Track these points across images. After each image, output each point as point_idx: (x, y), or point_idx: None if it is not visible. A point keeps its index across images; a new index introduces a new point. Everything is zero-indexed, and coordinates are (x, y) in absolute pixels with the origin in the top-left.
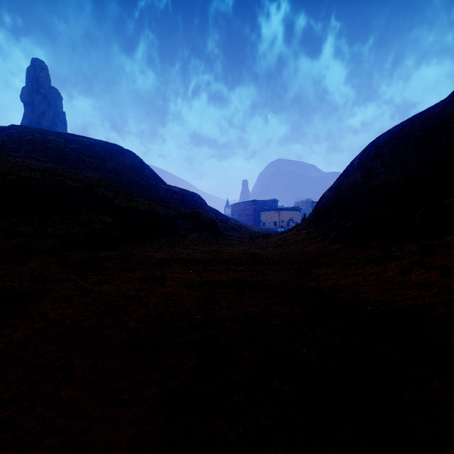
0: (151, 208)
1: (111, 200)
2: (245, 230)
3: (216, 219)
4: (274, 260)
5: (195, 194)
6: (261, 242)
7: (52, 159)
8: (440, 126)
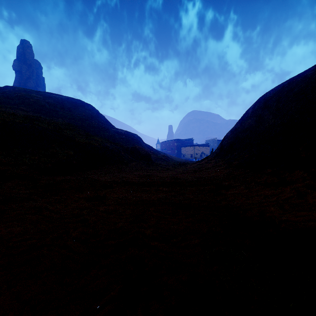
0: (102, 144)
1: (73, 138)
2: (170, 160)
3: (150, 152)
4: (192, 183)
5: (135, 134)
6: (182, 168)
7: (33, 110)
8: (312, 84)
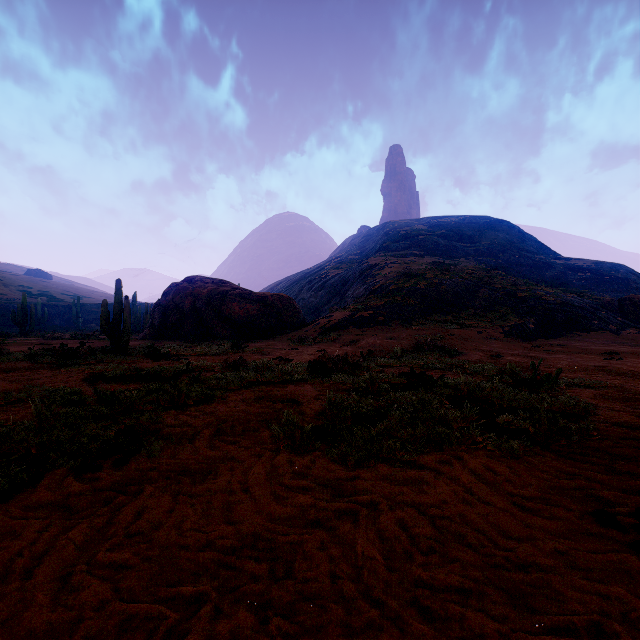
0: (559, 297)
1: (511, 292)
2: None
3: None
4: None
5: (619, 266)
6: None
7: (427, 252)
8: None
